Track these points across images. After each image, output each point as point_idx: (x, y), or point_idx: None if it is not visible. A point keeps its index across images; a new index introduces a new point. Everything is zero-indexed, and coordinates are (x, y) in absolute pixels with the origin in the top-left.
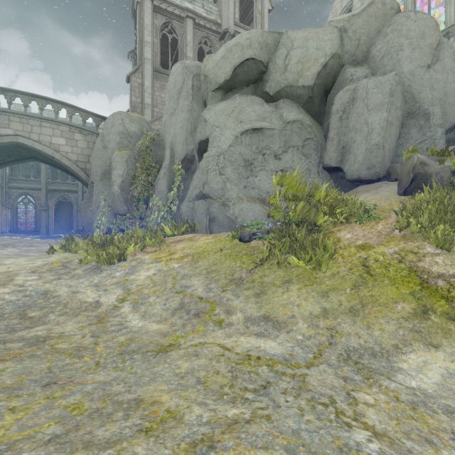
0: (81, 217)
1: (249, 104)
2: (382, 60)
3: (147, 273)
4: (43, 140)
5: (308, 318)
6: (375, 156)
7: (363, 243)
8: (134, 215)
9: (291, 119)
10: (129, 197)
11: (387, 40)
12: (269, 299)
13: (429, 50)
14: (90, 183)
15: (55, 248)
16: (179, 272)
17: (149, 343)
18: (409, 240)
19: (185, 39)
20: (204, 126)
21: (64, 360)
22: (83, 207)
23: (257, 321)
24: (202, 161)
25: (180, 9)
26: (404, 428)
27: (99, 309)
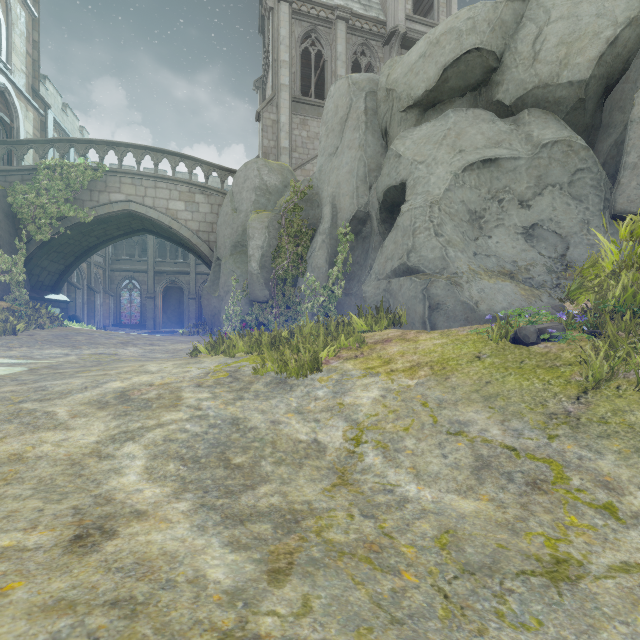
0: (203, 307)
1: (471, 122)
2: None
3: (369, 394)
4: (158, 205)
5: None
6: None
7: None
8: (278, 303)
9: (550, 138)
10: (271, 277)
11: None
12: None
13: None
14: (215, 260)
15: (200, 349)
16: (426, 395)
17: (502, 549)
18: None
19: (333, 51)
20: (395, 164)
21: (375, 578)
22: (206, 293)
23: None
24: (403, 216)
25: (328, 9)
26: None
27: (327, 455)
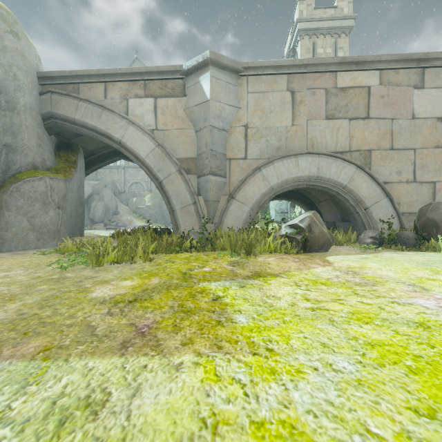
0: None
1: None
2: (102, 197)
3: None
4: None
5: None
6: (100, 219)
7: None
8: None
9: None
10: None
11: (103, 193)
12: None
13: (111, 197)
14: None
15: None
16: None
17: None
18: None
19: None
20: None
21: None
22: None
23: None
24: None
25: None
26: None
27: None
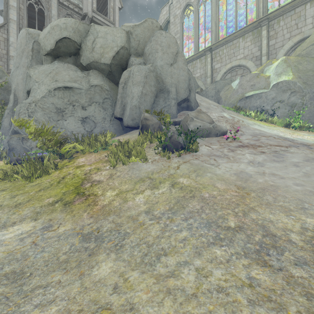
0: None
1: (65, 69)
2: (149, 56)
3: None
4: None
5: None
6: (135, 113)
7: (83, 164)
8: None
9: (94, 83)
10: None
11: (151, 44)
12: None
13: (172, 55)
14: None
15: None
16: None
17: None
18: (106, 162)
19: (51, 12)
20: (29, 80)
21: None
22: None
23: None
24: (17, 105)
25: None
26: None
27: None
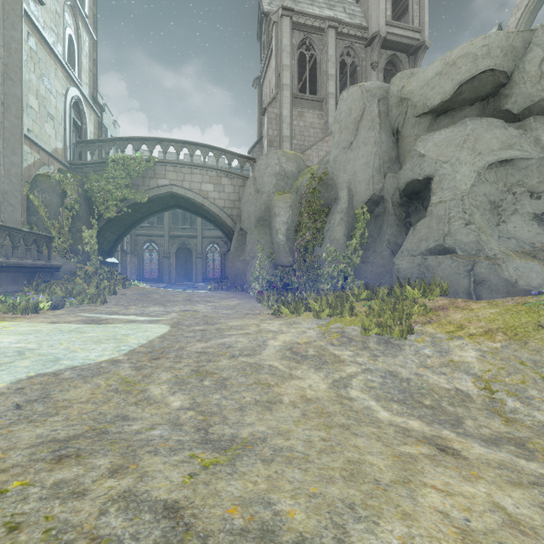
0: (227, 268)
1: (486, 129)
2: None
3: (468, 353)
4: (193, 188)
5: None
6: None
7: None
8: (300, 267)
9: None
10: (294, 246)
11: None
12: None
13: None
14: (238, 231)
15: (282, 310)
16: (517, 356)
17: None
18: None
19: (324, 54)
20: (419, 162)
21: None
22: (231, 257)
23: None
24: (437, 206)
25: (321, 20)
26: None
27: (475, 400)
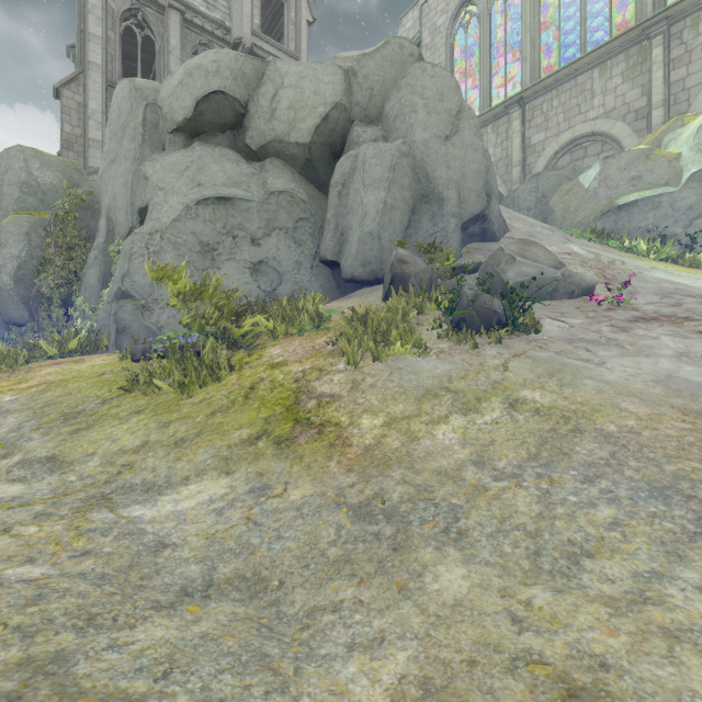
0: None
1: (216, 159)
2: (395, 122)
3: None
4: None
5: (112, 454)
6: (370, 249)
7: (282, 360)
8: (43, 326)
9: (277, 188)
10: (31, 294)
11: (400, 95)
12: (85, 435)
13: (448, 117)
14: None
15: None
16: (1, 408)
17: None
18: (332, 356)
19: (167, 42)
20: (144, 186)
21: None
22: None
23: (32, 464)
24: (127, 240)
25: None
26: (21, 552)
27: None
